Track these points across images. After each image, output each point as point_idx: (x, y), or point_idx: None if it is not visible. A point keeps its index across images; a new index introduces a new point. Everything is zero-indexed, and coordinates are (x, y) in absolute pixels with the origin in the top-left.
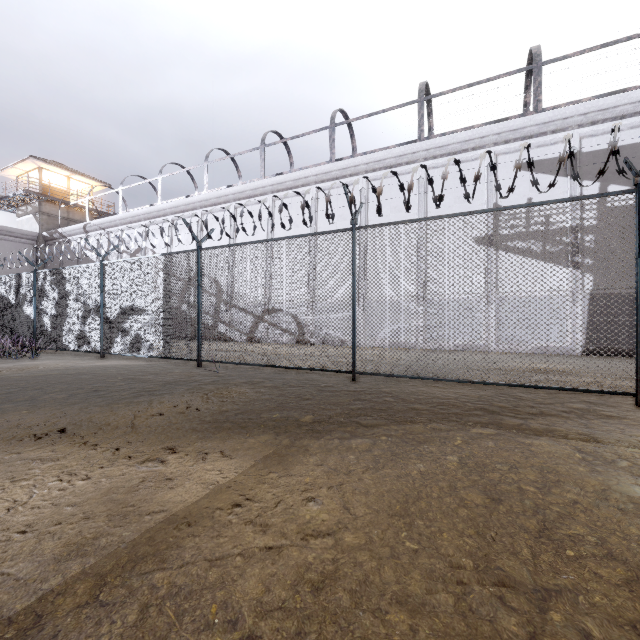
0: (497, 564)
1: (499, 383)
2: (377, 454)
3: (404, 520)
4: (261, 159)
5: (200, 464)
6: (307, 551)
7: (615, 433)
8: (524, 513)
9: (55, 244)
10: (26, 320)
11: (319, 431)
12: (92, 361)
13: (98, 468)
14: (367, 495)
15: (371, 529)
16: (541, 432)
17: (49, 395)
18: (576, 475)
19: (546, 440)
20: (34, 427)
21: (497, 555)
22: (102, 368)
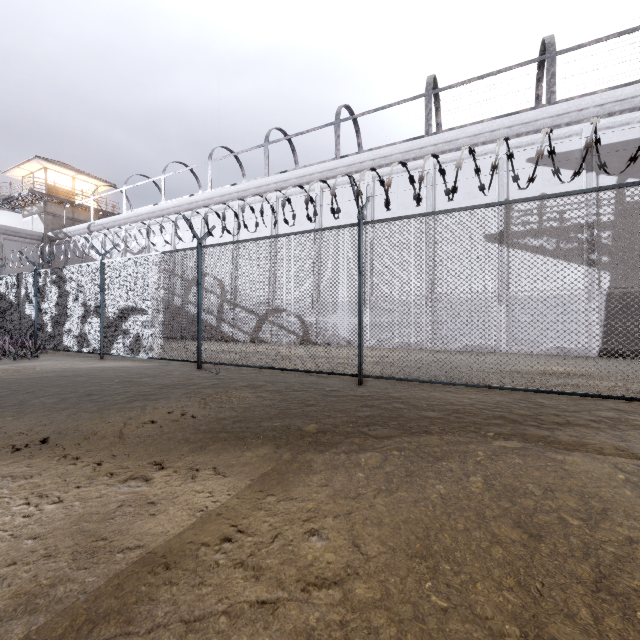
0: (550, 632)
1: (518, 388)
2: (389, 472)
3: (426, 563)
4: (265, 156)
5: (189, 484)
6: (308, 609)
7: None
8: (572, 555)
9: (60, 244)
10: (27, 320)
11: (324, 443)
12: (91, 362)
13: (74, 488)
14: (380, 527)
15: (387, 576)
16: (572, 446)
17: (39, 399)
18: (624, 502)
19: (580, 456)
20: (15, 436)
21: (548, 618)
22: (100, 370)
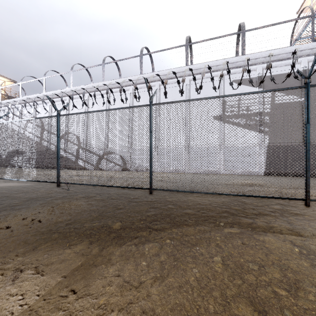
0: None
1: (233, 194)
2: (163, 259)
3: None
4: (103, 70)
5: (7, 287)
6: None
7: (306, 227)
8: None
9: None
10: None
11: (123, 237)
12: None
13: None
14: None
15: None
16: (266, 229)
17: None
18: (305, 271)
19: (271, 236)
20: None
21: None
22: None
